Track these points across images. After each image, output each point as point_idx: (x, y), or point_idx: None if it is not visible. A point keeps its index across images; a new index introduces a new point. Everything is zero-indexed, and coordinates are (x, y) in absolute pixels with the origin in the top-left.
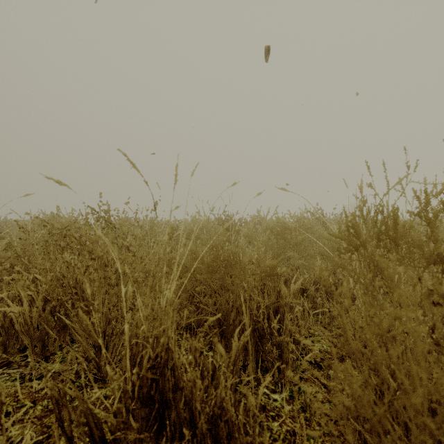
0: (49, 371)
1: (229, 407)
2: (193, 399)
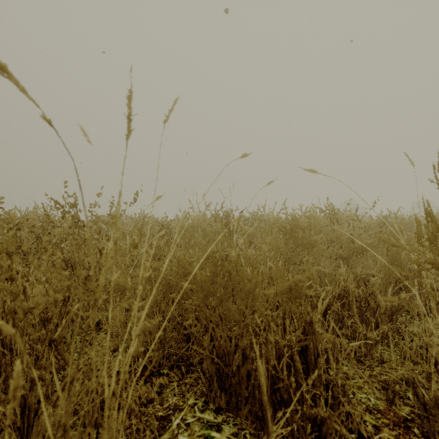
0: None
1: None
2: None
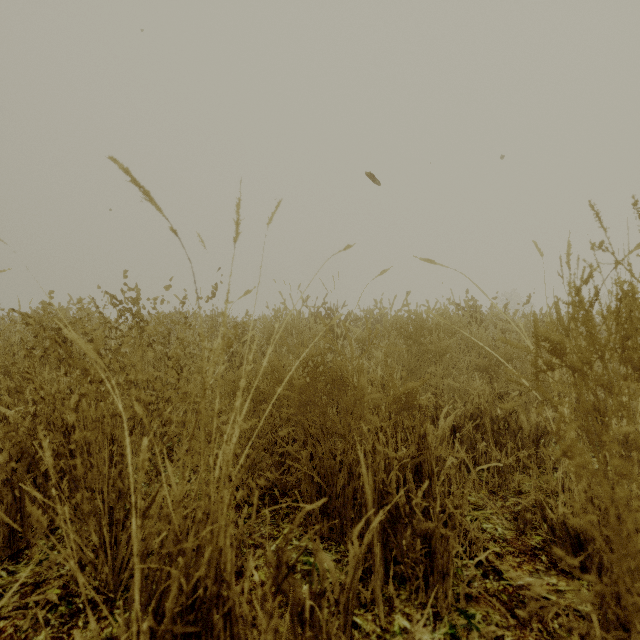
0: (17, 581)
1: None
2: None
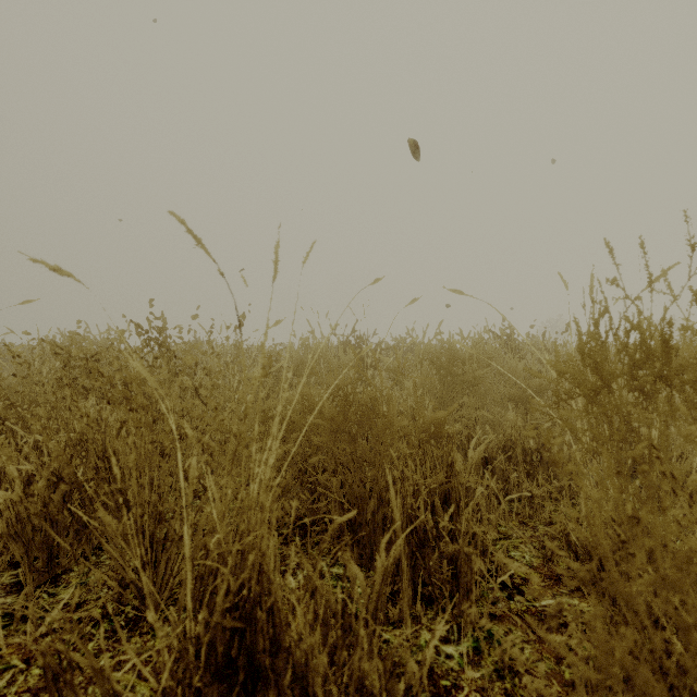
0: (58, 602)
1: (375, 690)
2: (309, 678)
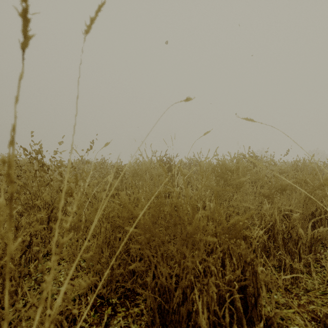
0: None
1: None
2: None
